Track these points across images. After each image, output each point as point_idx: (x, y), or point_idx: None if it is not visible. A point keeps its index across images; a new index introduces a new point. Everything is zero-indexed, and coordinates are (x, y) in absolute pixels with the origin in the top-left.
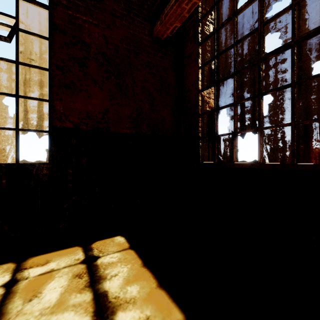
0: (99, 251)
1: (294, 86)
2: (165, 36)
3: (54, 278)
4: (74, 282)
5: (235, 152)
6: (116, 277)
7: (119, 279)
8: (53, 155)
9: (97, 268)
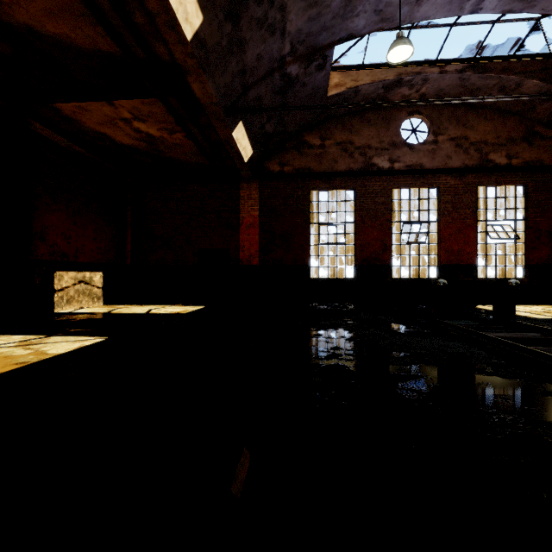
0: None
1: None
2: None
3: None
4: None
5: None
6: None
7: None
8: (528, 275)
9: None
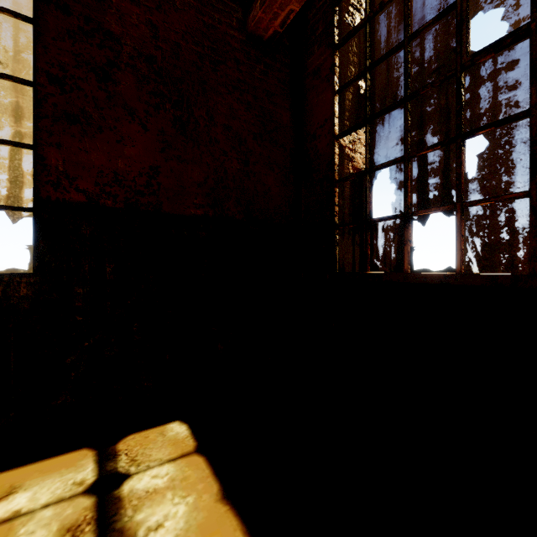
0: (131, 459)
1: None
2: (270, 32)
3: None
4: None
5: (408, 252)
6: (158, 532)
7: None
8: (41, 258)
9: (118, 508)
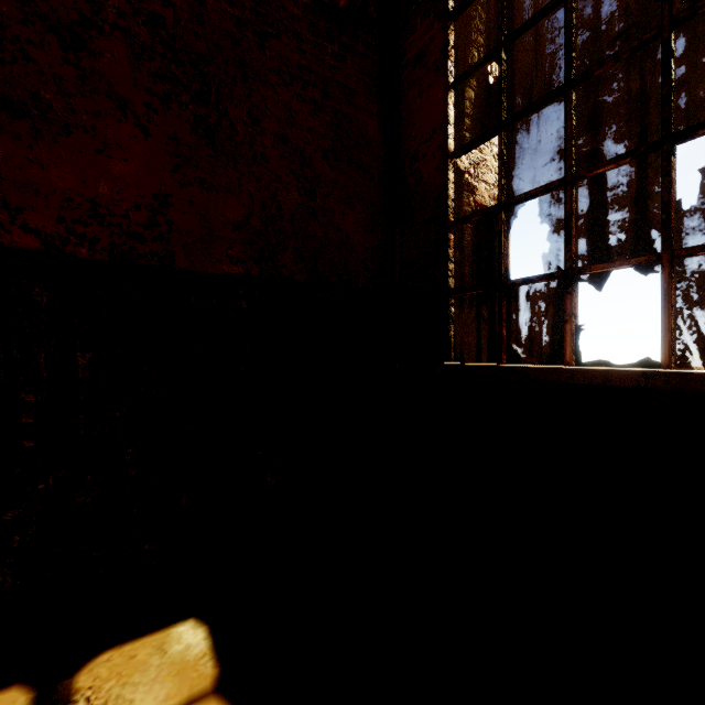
0: None
1: None
2: None
3: None
4: None
5: (572, 333)
6: None
7: None
8: None
9: None
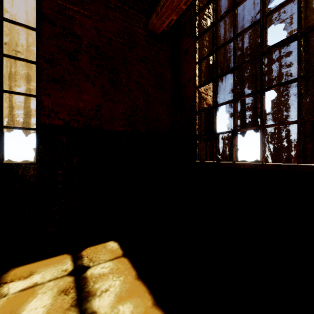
0: (90, 259)
1: (301, 81)
2: (161, 30)
3: (37, 295)
4: (58, 300)
5: (235, 151)
6: (106, 293)
7: (110, 295)
8: (41, 155)
9: (86, 282)
